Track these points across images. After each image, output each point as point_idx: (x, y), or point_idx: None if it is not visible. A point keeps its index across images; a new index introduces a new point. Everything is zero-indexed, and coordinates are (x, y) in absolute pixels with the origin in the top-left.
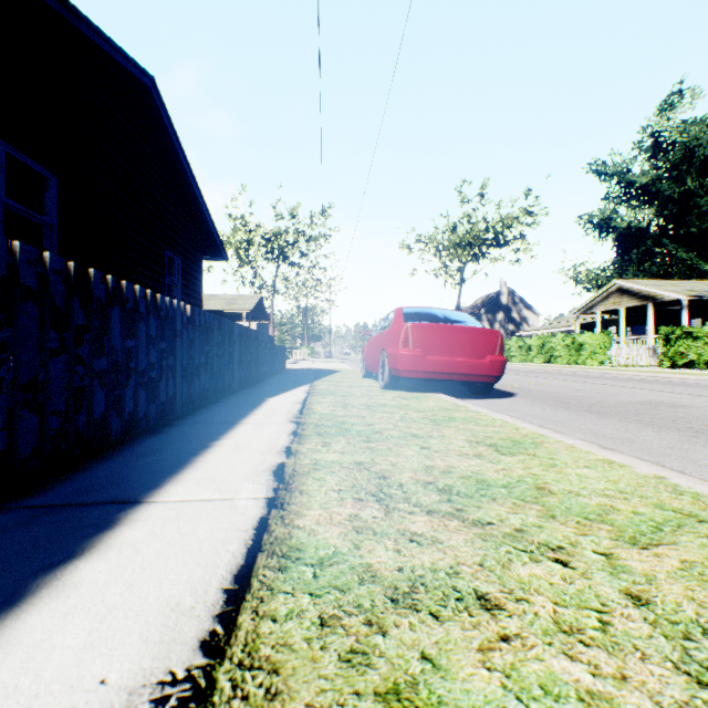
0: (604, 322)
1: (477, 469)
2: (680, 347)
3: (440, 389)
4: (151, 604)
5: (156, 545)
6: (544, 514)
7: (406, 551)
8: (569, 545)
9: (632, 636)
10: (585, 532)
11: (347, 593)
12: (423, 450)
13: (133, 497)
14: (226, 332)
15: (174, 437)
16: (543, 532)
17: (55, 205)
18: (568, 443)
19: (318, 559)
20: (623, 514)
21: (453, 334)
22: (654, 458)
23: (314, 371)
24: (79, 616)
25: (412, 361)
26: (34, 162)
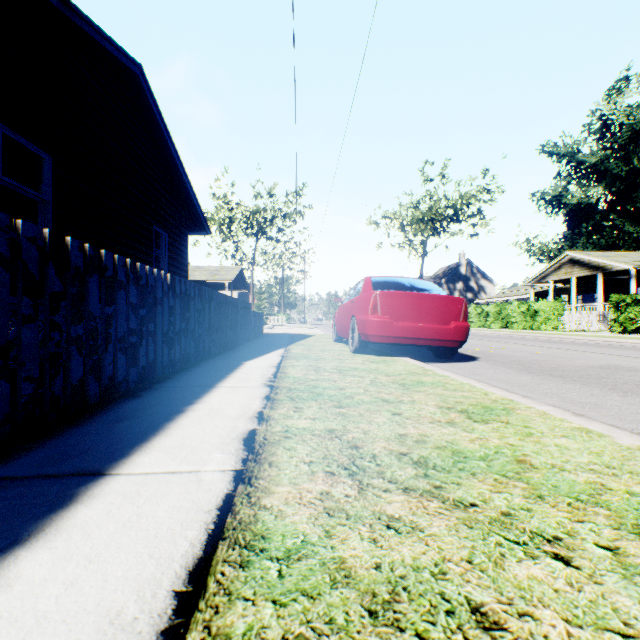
0: (556, 290)
1: (451, 438)
2: (631, 314)
3: (406, 353)
4: (87, 613)
5: (109, 530)
6: (531, 494)
7: (383, 541)
8: (566, 536)
9: None
10: (581, 518)
11: (317, 601)
12: (394, 417)
13: (97, 468)
14: (206, 300)
15: (150, 401)
16: (534, 517)
17: (49, 182)
18: (539, 409)
19: (284, 551)
20: (617, 495)
21: (419, 301)
22: (627, 425)
23: (289, 335)
24: None
25: (380, 326)
26: (29, 142)
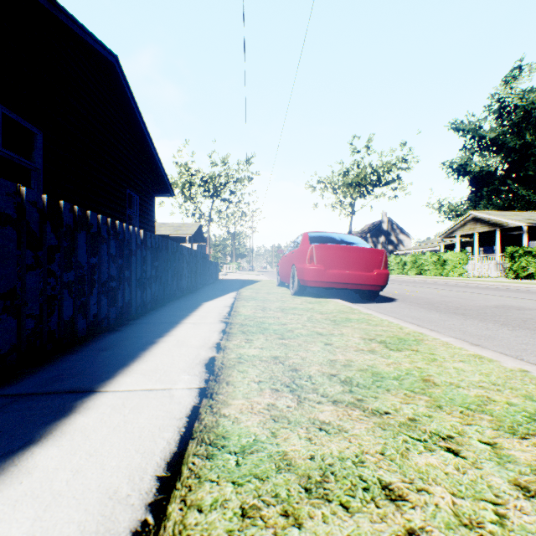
0: (462, 243)
1: (372, 363)
2: (522, 263)
3: (337, 296)
4: (91, 492)
5: (103, 432)
6: (432, 405)
7: (316, 439)
8: (457, 435)
9: (529, 531)
10: (469, 422)
11: (266, 482)
12: (326, 346)
13: (89, 387)
14: (172, 251)
15: (128, 334)
16: (433, 422)
17: (41, 153)
18: (443, 340)
19: (240, 447)
20: (499, 405)
21: (347, 253)
22: (513, 353)
23: (240, 281)
24: (26, 504)
25: (315, 273)
26: (24, 120)
